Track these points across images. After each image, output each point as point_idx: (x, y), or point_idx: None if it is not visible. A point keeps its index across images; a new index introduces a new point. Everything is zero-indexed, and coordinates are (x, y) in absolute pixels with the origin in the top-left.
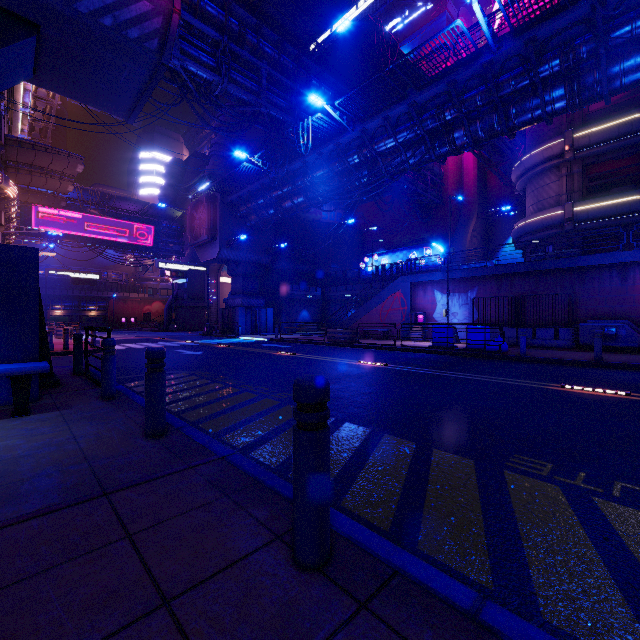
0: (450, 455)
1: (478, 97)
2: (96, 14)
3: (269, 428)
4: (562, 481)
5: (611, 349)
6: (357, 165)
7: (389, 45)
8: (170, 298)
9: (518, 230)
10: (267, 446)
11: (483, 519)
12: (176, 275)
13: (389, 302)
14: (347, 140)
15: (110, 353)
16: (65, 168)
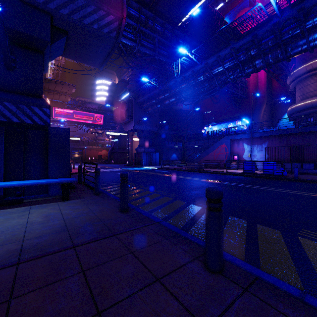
0: (266, 227)
1: (269, 41)
2: (91, 24)
3: (172, 210)
4: None
5: None
6: (202, 81)
7: (219, 19)
8: (110, 148)
9: (291, 110)
10: (173, 218)
11: (292, 259)
12: (114, 137)
13: (218, 149)
14: (197, 69)
15: (98, 174)
16: (67, 90)
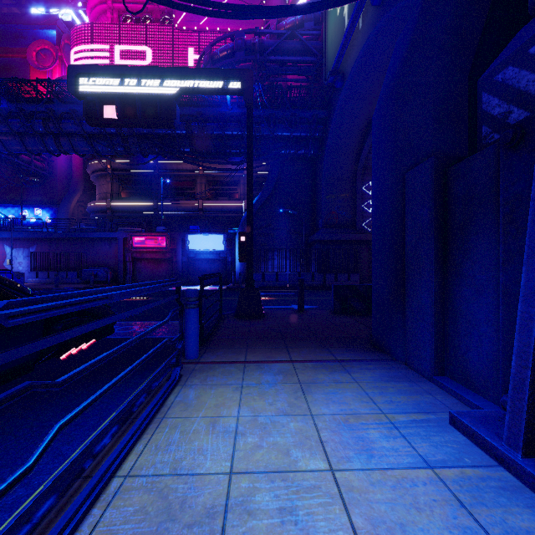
0: None
1: None
2: None
3: None
4: None
5: (97, 282)
6: None
7: None
8: None
9: (88, 209)
10: None
11: None
12: None
13: None
14: None
15: None
16: None
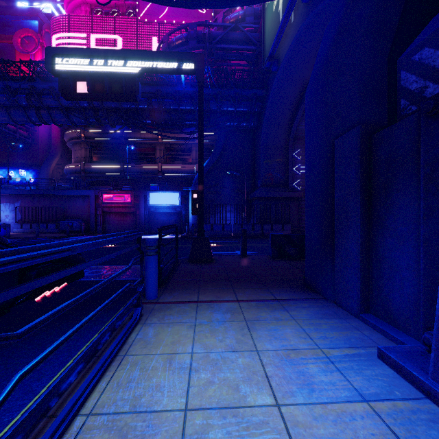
0: None
1: None
2: None
3: None
4: None
5: (72, 232)
6: None
7: None
8: None
9: (65, 171)
10: None
11: None
12: None
13: None
14: None
15: None
16: None
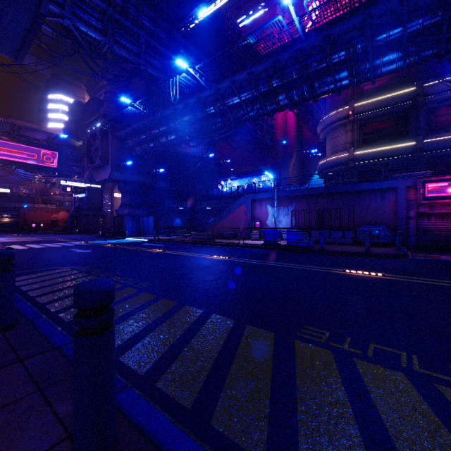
0: (258, 329)
1: (294, 72)
2: None
3: (120, 314)
4: (334, 346)
5: (376, 244)
6: (213, 114)
7: (236, 31)
8: (73, 208)
9: (321, 165)
10: None
11: (271, 387)
12: (75, 190)
13: (237, 213)
14: (206, 95)
15: None
16: None
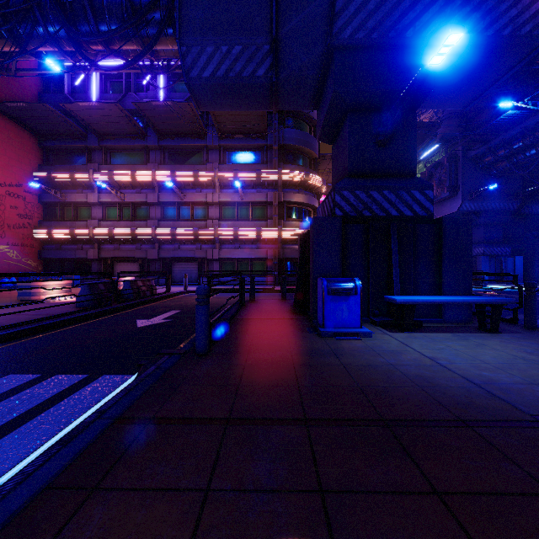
0: None
1: None
2: (499, 31)
3: None
4: None
5: None
6: None
7: None
8: None
9: None
10: None
11: None
12: None
13: None
14: None
15: (533, 293)
16: None
